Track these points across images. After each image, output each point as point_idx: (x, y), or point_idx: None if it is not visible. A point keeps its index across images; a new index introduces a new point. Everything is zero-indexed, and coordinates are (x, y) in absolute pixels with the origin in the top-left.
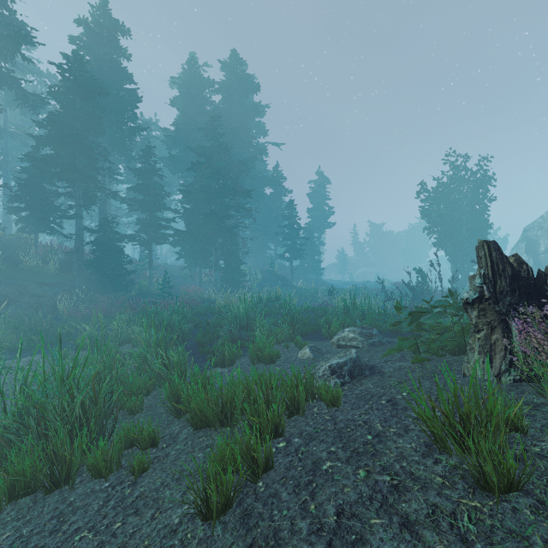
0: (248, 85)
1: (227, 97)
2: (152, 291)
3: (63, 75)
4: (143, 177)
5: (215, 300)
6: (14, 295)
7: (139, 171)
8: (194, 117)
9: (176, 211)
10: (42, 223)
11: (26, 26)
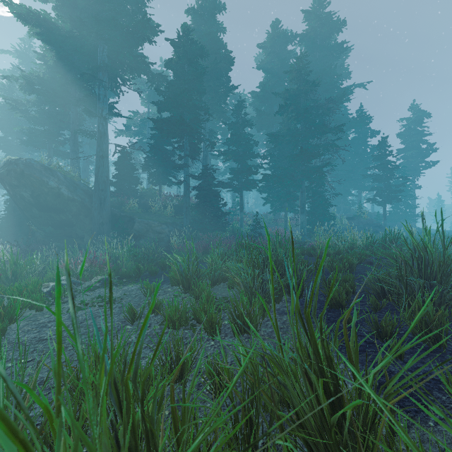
0: (332, 25)
1: (310, 43)
2: (243, 233)
3: (175, 45)
4: (235, 130)
5: (304, 242)
6: (143, 231)
7: (232, 125)
8: (278, 74)
9: (264, 157)
10: (163, 177)
11: (153, 24)
